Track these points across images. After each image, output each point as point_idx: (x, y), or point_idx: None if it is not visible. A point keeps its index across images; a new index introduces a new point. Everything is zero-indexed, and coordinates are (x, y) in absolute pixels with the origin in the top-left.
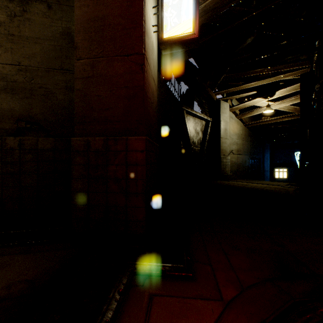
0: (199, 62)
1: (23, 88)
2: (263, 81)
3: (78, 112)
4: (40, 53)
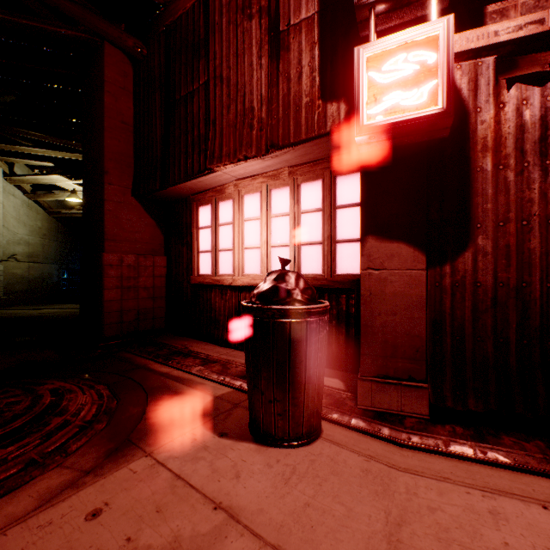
0: None
1: None
2: (56, 153)
3: None
4: None
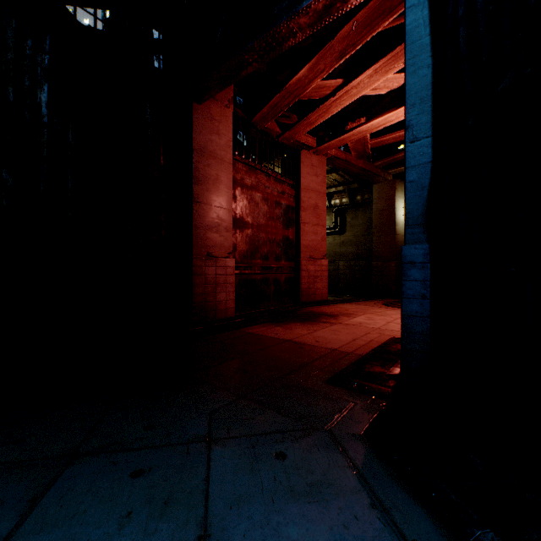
0: None
1: (355, 243)
2: None
3: (374, 254)
4: (361, 230)
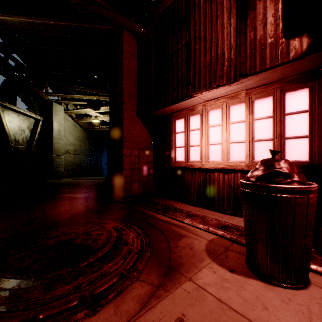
0: (21, 57)
1: None
2: (89, 96)
3: None
4: None
